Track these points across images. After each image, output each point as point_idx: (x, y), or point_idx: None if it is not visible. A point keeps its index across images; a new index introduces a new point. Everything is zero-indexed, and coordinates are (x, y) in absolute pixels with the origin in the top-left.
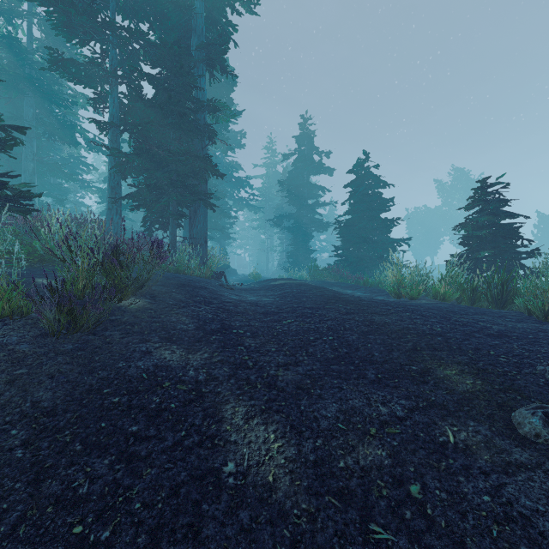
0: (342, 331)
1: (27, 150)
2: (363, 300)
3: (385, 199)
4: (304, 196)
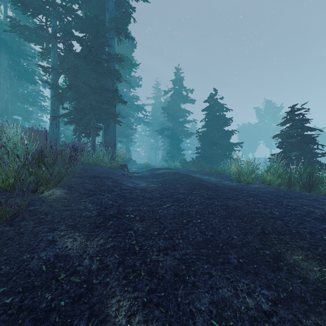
0: (207, 215)
1: (3, 86)
2: (218, 187)
3: (227, 118)
4: (177, 116)
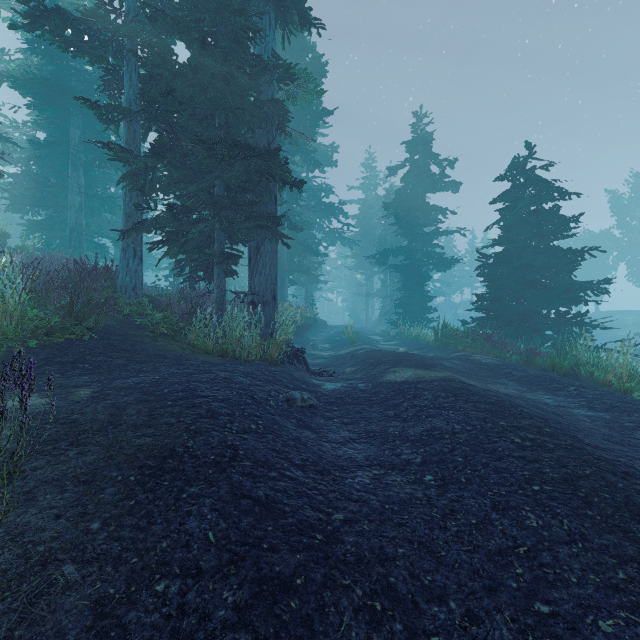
0: None
1: (72, 181)
2: None
3: (565, 217)
4: (417, 223)
